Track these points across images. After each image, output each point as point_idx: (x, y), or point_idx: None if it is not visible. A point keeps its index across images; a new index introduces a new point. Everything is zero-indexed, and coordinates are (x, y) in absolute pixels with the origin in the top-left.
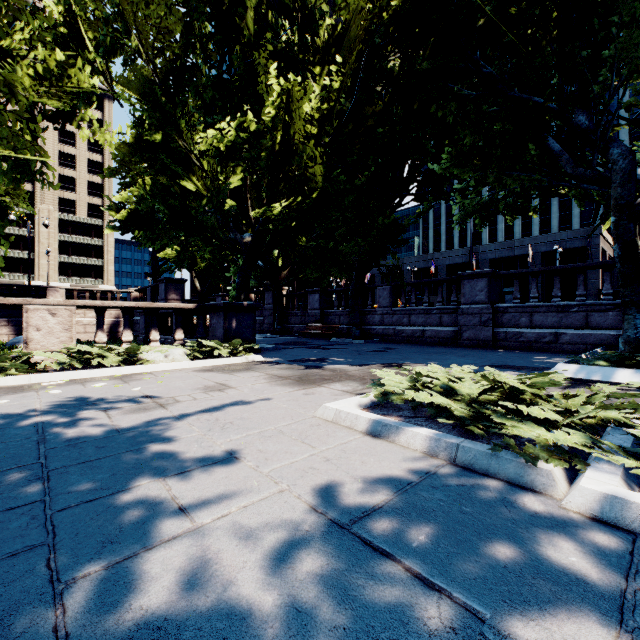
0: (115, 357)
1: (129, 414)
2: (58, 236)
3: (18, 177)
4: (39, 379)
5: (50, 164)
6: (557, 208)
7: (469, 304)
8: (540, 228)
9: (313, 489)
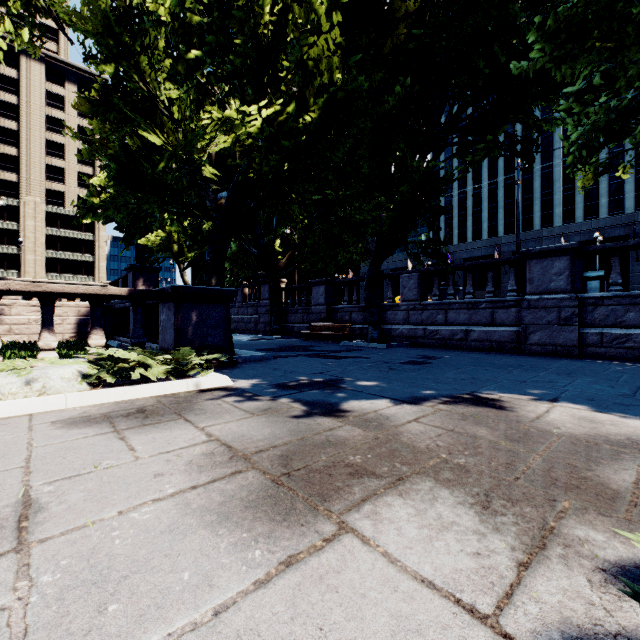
0: None
1: None
2: (45, 230)
3: None
4: None
5: (37, 153)
6: (582, 198)
7: (539, 294)
8: (563, 220)
9: None
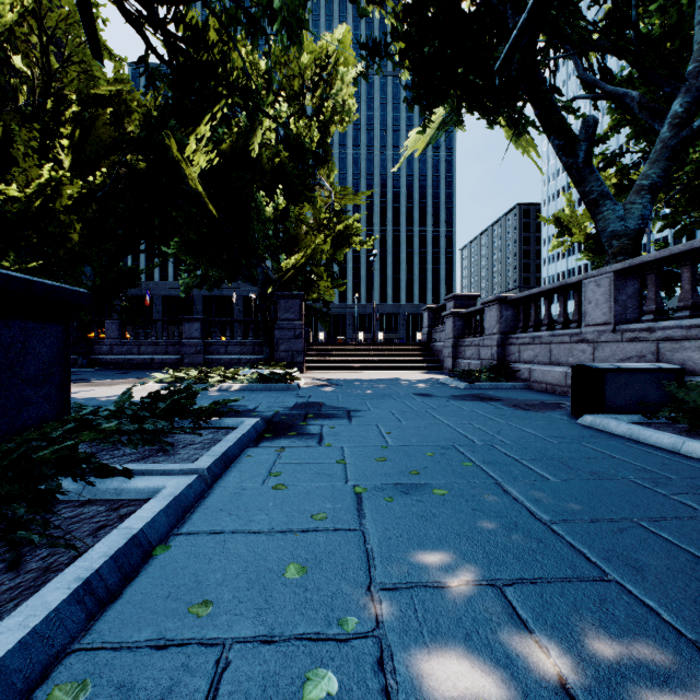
0: None
1: None
2: None
3: None
4: None
5: None
6: None
7: (189, 339)
8: None
9: None
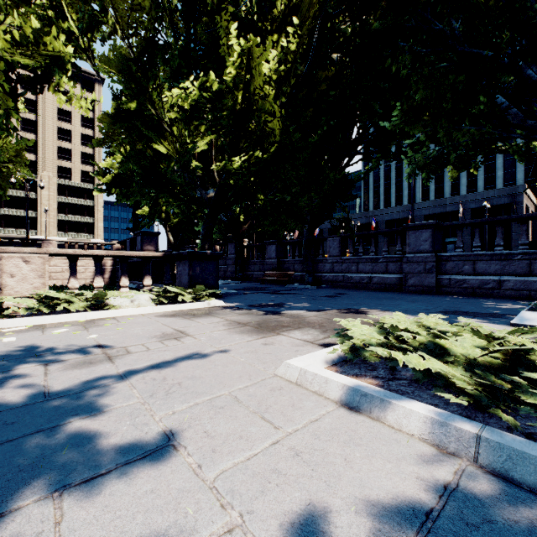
0: (82, 302)
1: (69, 370)
2: (57, 198)
3: (20, 147)
4: (2, 325)
5: (50, 138)
6: (483, 171)
7: (414, 253)
8: (467, 188)
9: (280, 526)
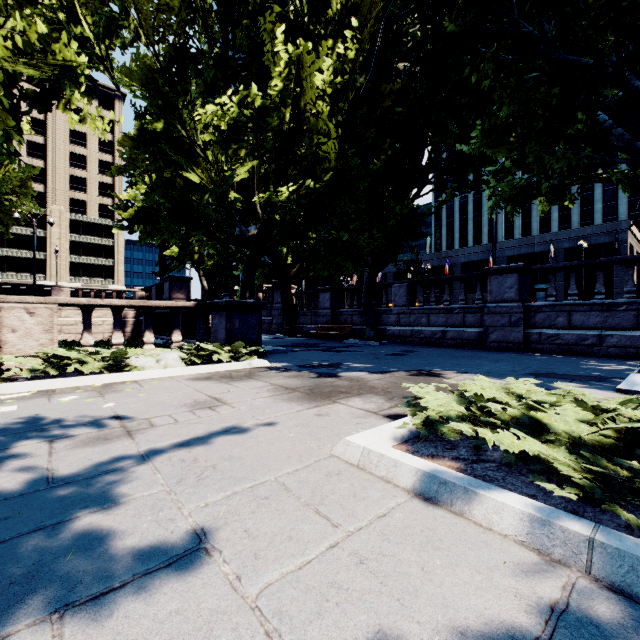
0: (97, 363)
1: (79, 448)
2: (69, 236)
3: (25, 175)
4: (1, 390)
5: (61, 165)
6: (578, 203)
7: (497, 302)
8: (559, 224)
9: None
